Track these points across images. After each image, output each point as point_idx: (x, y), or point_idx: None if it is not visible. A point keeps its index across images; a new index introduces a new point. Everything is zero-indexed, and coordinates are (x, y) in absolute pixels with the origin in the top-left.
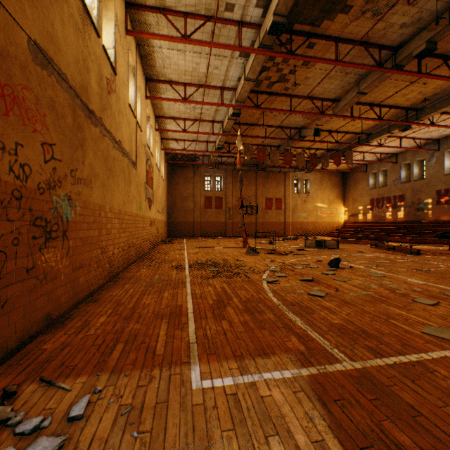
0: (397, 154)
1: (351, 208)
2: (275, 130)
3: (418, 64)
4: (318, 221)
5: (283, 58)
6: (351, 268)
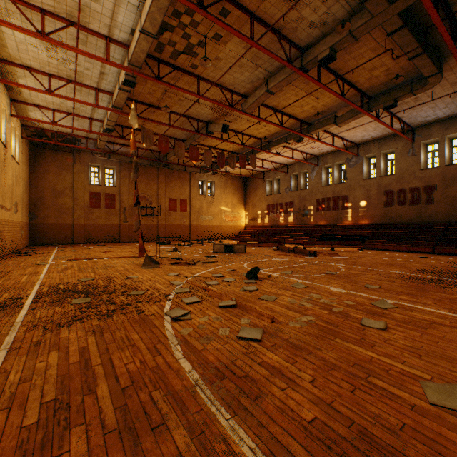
0: (288, 165)
1: (252, 212)
2: (180, 119)
3: (318, 73)
4: (222, 224)
5: (192, 20)
6: (270, 279)
